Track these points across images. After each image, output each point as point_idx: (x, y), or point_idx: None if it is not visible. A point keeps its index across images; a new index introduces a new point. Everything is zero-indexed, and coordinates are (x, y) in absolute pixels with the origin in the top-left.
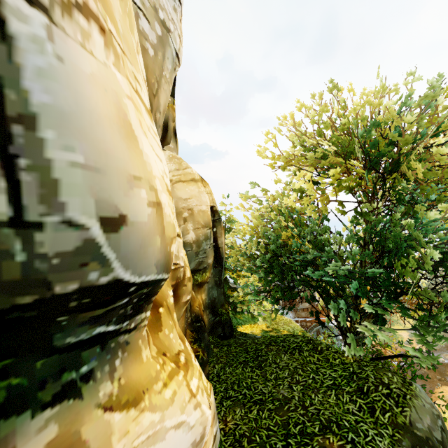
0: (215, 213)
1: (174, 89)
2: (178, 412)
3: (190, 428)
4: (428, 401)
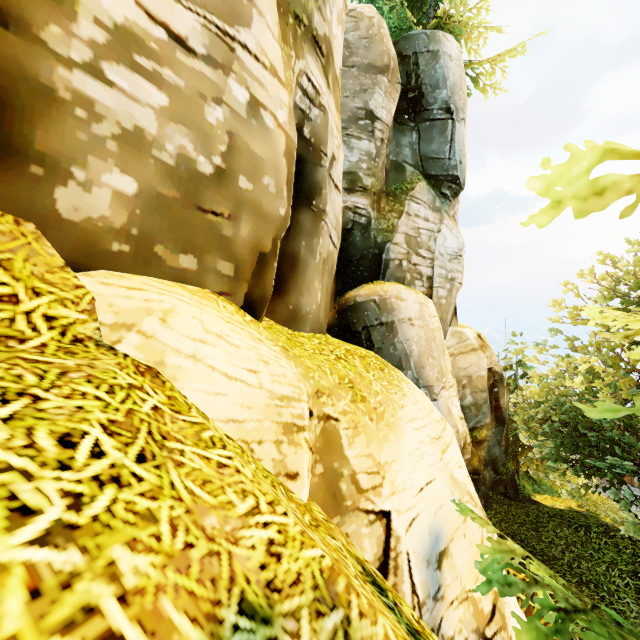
0: (497, 374)
1: None
2: None
3: None
4: None
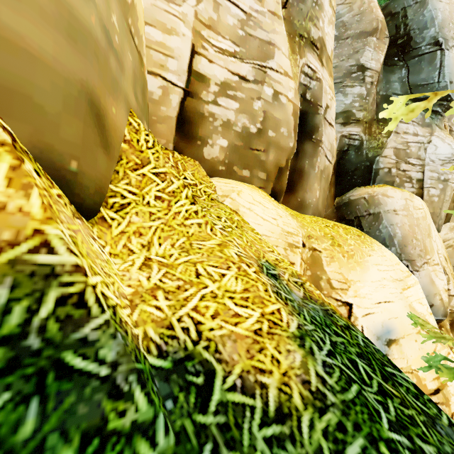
0: None
1: None
2: None
3: None
4: None
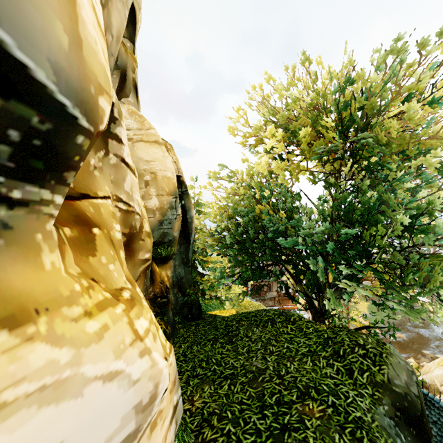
0: (182, 185)
1: (134, 34)
2: (109, 355)
3: (132, 382)
4: (402, 358)
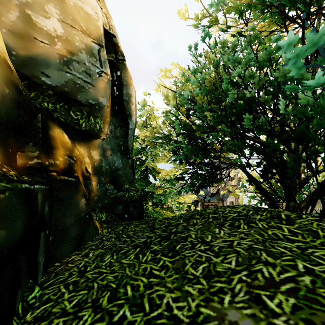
0: (117, 50)
1: None
2: None
3: None
4: None
